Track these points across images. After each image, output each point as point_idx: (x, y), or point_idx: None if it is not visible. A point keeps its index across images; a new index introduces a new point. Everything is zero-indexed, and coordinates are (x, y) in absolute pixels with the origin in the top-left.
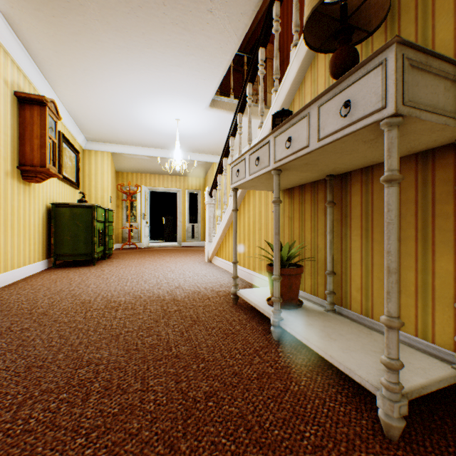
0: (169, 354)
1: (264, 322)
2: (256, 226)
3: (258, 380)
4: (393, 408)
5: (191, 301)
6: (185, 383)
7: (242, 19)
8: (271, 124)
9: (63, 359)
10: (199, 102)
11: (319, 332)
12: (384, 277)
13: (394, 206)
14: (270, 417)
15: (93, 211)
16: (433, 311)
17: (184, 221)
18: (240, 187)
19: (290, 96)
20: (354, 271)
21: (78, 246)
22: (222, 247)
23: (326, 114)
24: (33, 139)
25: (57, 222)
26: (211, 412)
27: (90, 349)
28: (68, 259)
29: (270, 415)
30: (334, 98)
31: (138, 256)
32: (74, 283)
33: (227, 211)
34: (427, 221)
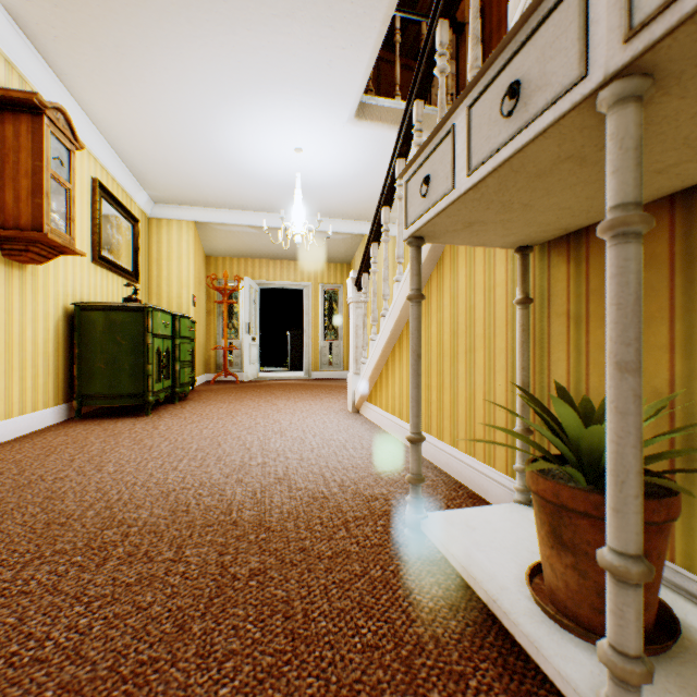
0: None
1: (526, 669)
2: (458, 342)
3: None
4: None
5: (300, 531)
6: None
7: None
8: None
9: None
10: (335, 108)
11: None
12: None
13: None
14: None
15: (146, 318)
16: None
17: (316, 336)
18: (430, 233)
19: None
20: None
21: (119, 381)
22: (380, 386)
23: None
24: (20, 178)
25: (83, 337)
26: None
27: None
28: (101, 404)
29: None
30: None
31: (232, 398)
32: (80, 458)
33: (390, 312)
34: None
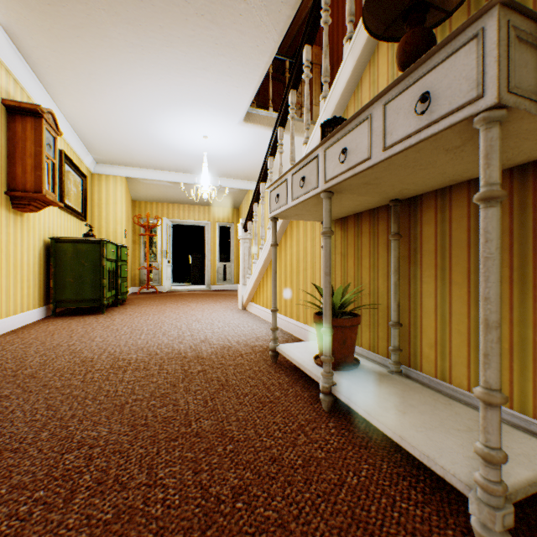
0: (188, 431)
1: (311, 386)
2: (300, 265)
3: (304, 468)
4: (495, 518)
5: (219, 358)
6: (206, 474)
7: (283, 10)
8: (318, 138)
9: (47, 439)
10: (231, 116)
11: (383, 402)
12: (480, 333)
13: (495, 235)
14: (321, 526)
15: (102, 248)
16: (535, 376)
17: (214, 260)
18: (280, 216)
19: (343, 103)
20: (426, 321)
21: (83, 290)
22: (259, 291)
23: (395, 113)
24: (26, 158)
25: (57, 261)
26: (239, 519)
27: (85, 425)
28: (70, 306)
29: (321, 523)
30: (406, 91)
31: (158, 302)
32: (76, 335)
33: (265, 247)
34: (526, 258)
